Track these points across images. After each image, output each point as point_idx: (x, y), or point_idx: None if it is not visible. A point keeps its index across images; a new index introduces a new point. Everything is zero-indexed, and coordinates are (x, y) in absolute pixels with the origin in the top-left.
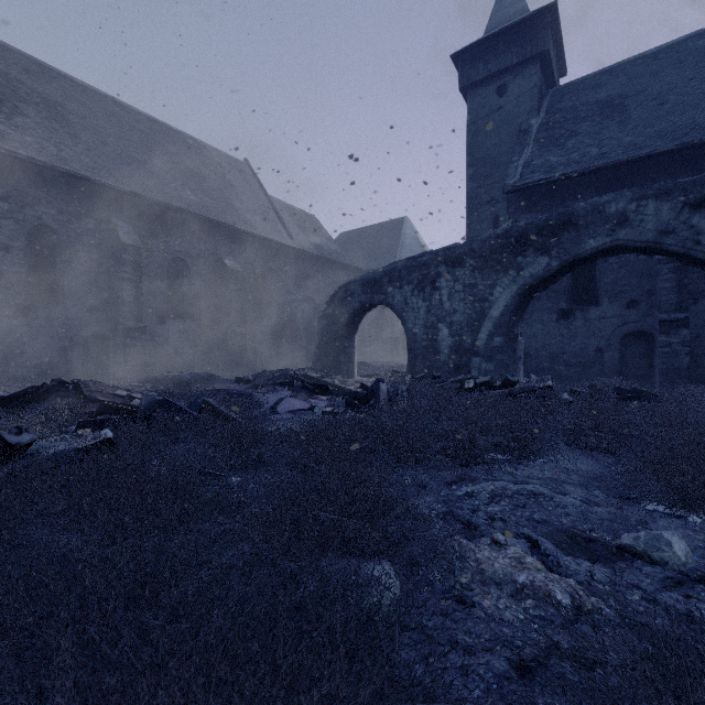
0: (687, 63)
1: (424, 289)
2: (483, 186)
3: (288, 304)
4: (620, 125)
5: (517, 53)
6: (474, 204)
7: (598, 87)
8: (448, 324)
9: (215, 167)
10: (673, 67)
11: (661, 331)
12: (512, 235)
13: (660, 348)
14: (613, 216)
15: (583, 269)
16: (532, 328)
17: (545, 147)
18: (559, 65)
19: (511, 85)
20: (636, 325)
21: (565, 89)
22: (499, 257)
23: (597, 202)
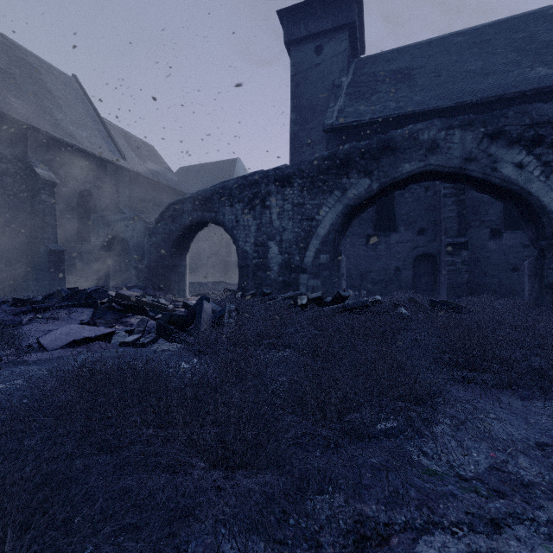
0: (452, 51)
1: (255, 207)
2: (304, 130)
3: (117, 223)
4: (410, 87)
5: (331, 20)
6: (296, 144)
7: (391, 61)
8: (278, 242)
9: (31, 72)
10: (442, 53)
11: (448, 252)
12: (338, 157)
13: (447, 267)
14: (425, 143)
15: (385, 202)
16: (346, 251)
17: (355, 99)
18: (360, 43)
19: (326, 46)
20: (424, 249)
21: (366, 60)
22: (326, 177)
23: (412, 129)
